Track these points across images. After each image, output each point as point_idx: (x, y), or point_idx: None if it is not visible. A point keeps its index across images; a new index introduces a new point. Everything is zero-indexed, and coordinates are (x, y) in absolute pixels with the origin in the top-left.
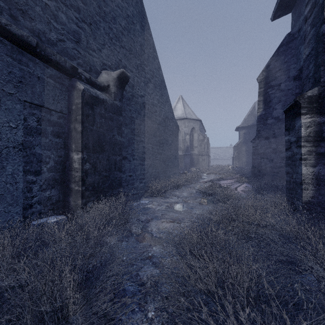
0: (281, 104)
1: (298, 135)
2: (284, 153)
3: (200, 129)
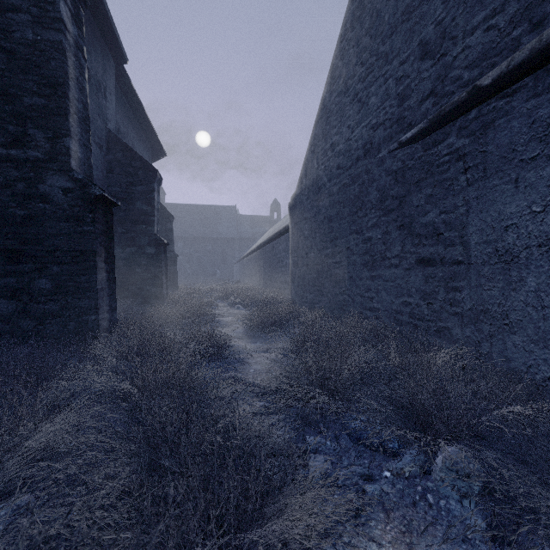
0: None
1: None
2: None
3: None
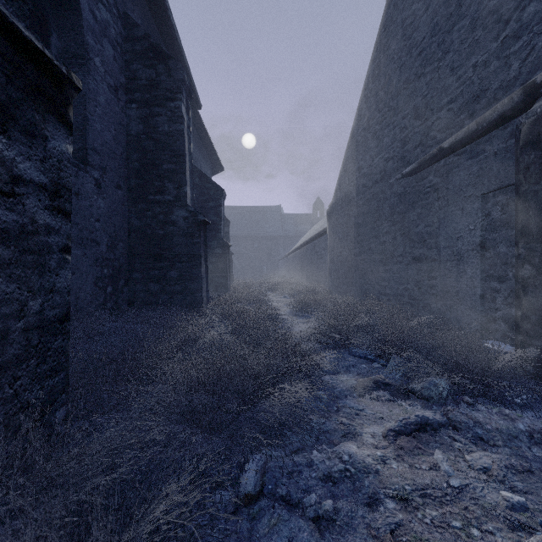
0: None
1: (60, 178)
2: None
3: None
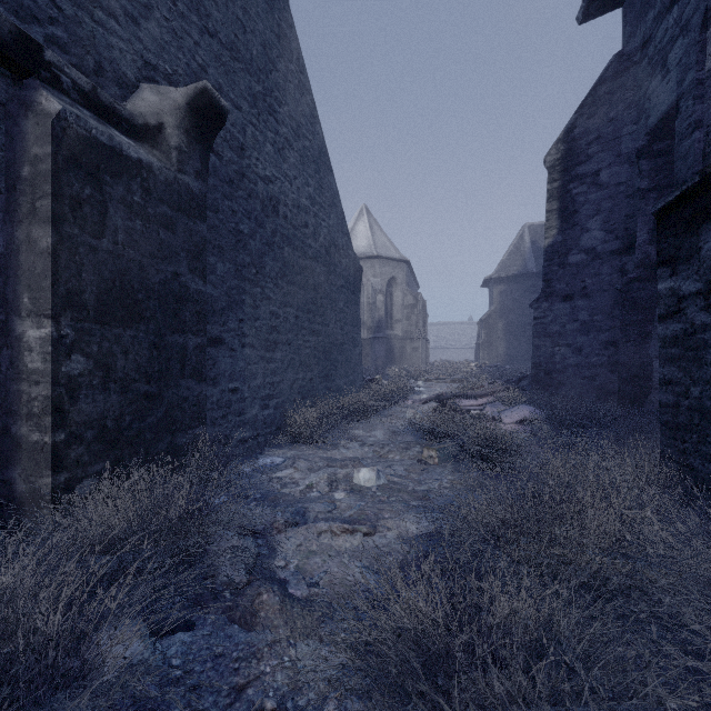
0: (601, 219)
1: None
2: (607, 332)
3: (407, 282)
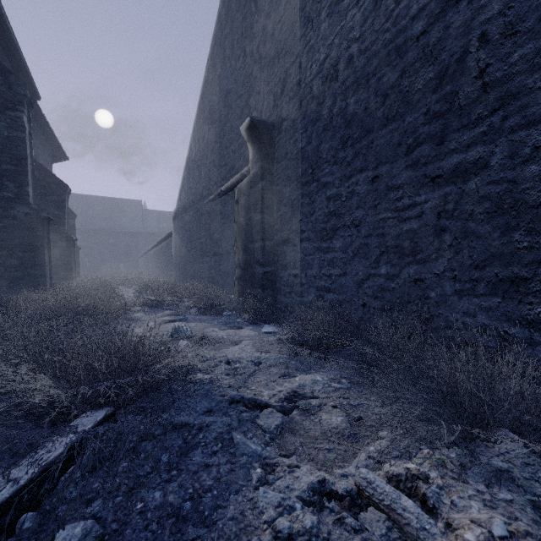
0: None
1: None
2: None
3: None
